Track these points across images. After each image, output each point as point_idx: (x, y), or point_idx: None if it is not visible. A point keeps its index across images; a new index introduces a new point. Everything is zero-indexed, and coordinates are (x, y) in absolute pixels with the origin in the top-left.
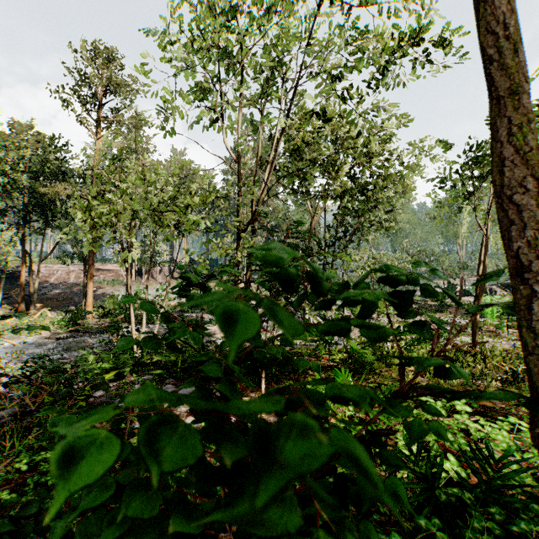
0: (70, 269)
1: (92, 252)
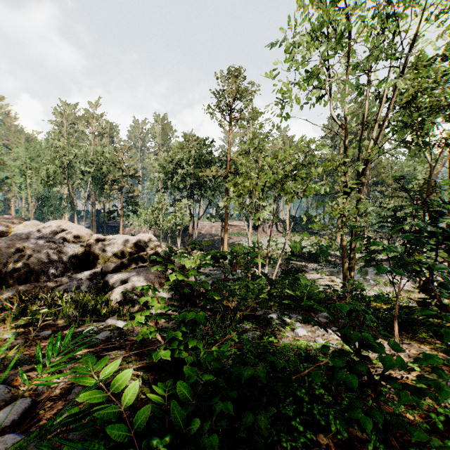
0: (212, 225)
1: (226, 213)
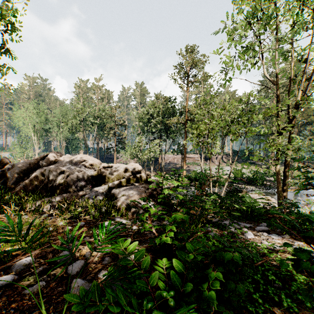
0: (174, 157)
1: (185, 148)
